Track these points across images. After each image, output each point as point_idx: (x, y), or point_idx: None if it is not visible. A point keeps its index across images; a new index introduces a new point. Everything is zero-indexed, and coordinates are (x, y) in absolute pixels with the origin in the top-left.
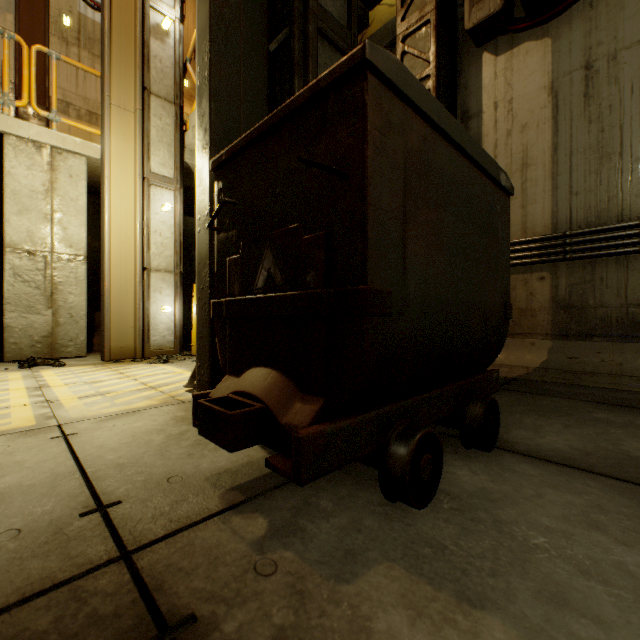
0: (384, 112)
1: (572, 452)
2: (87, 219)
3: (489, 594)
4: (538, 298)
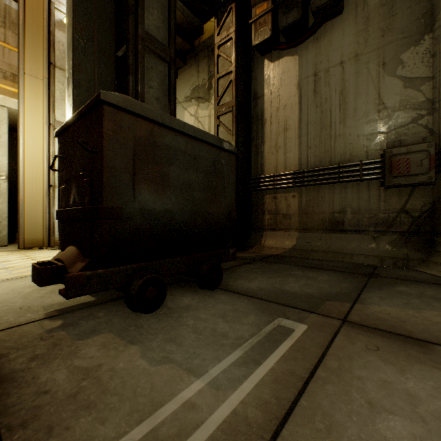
0: (117, 122)
1: (255, 289)
2: (11, 149)
3: (143, 340)
4: (292, 208)
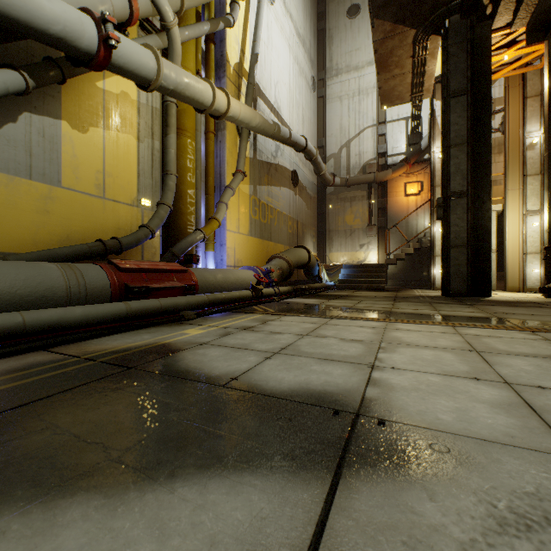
0: None
1: None
2: None
3: None
4: None
